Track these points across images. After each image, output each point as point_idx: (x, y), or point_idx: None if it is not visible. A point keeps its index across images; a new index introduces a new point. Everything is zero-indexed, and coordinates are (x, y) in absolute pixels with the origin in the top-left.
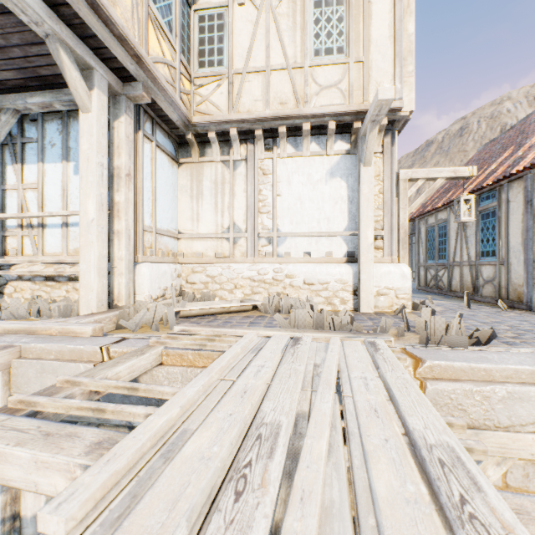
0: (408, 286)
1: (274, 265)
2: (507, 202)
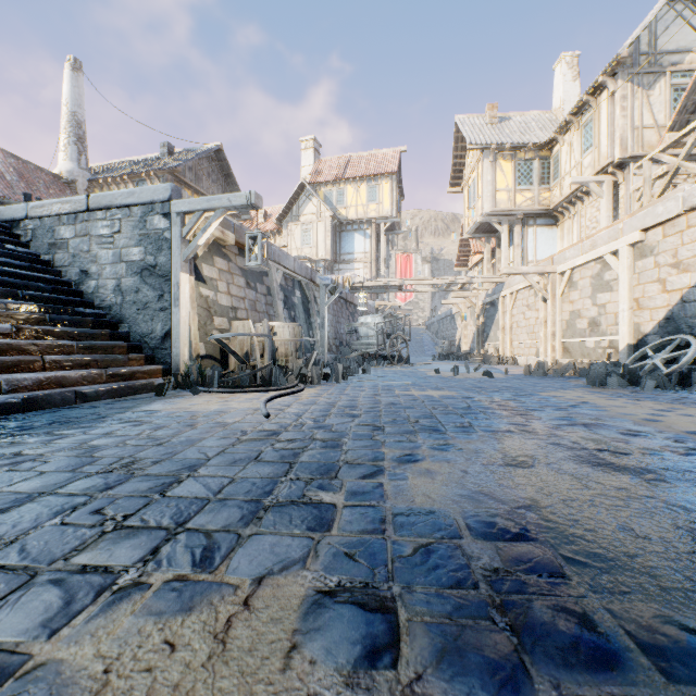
0: None
1: None
2: None
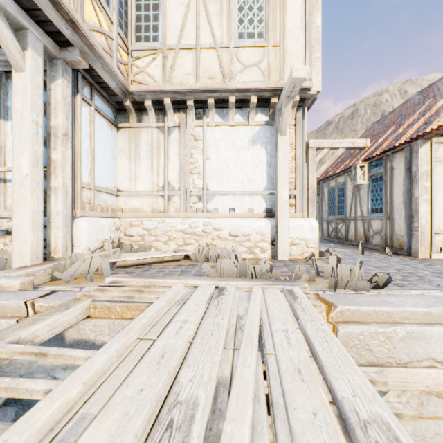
0: (316, 237)
1: (204, 219)
2: (392, 169)
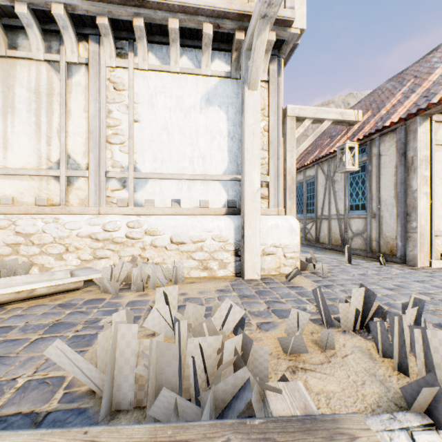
0: (297, 242)
1: (129, 217)
2: (379, 156)
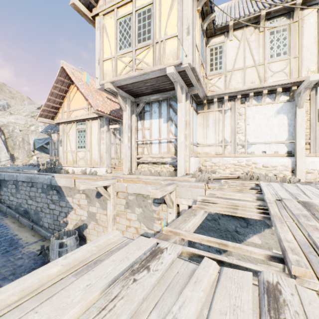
0: None
1: (246, 158)
2: None
